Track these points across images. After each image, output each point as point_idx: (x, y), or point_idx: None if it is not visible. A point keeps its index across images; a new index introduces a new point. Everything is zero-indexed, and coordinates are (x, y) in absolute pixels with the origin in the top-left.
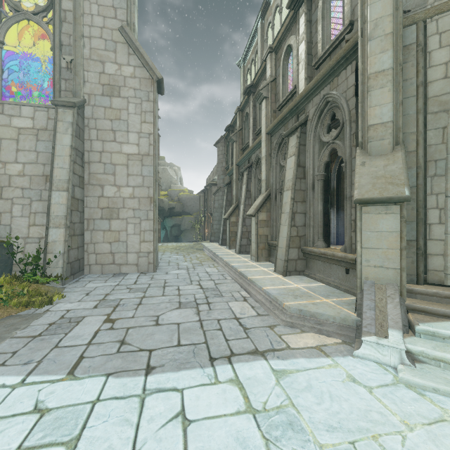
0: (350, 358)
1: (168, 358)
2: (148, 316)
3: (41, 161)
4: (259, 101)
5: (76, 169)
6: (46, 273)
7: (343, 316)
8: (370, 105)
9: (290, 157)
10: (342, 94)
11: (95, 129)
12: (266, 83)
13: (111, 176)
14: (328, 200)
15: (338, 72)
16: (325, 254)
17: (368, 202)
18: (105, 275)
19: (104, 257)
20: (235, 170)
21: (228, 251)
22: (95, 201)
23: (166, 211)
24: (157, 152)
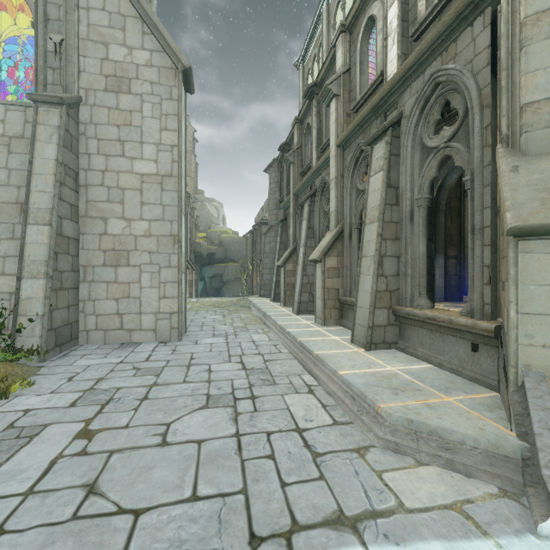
0: (533, 540)
1: (167, 538)
2: (151, 425)
3: (15, 182)
4: (326, 102)
5: (65, 193)
6: (15, 345)
7: (493, 438)
8: (527, 69)
9: (374, 174)
10: (464, 66)
11: (96, 139)
12: (336, 75)
13: (118, 206)
14: (432, 238)
15: (458, 33)
16: (436, 320)
17: (533, 233)
18: (108, 346)
19: (108, 320)
20: (293, 201)
21: (283, 309)
22: (96, 240)
23: (204, 258)
24: (185, 174)
